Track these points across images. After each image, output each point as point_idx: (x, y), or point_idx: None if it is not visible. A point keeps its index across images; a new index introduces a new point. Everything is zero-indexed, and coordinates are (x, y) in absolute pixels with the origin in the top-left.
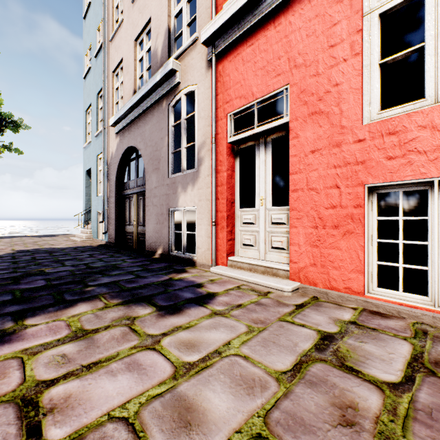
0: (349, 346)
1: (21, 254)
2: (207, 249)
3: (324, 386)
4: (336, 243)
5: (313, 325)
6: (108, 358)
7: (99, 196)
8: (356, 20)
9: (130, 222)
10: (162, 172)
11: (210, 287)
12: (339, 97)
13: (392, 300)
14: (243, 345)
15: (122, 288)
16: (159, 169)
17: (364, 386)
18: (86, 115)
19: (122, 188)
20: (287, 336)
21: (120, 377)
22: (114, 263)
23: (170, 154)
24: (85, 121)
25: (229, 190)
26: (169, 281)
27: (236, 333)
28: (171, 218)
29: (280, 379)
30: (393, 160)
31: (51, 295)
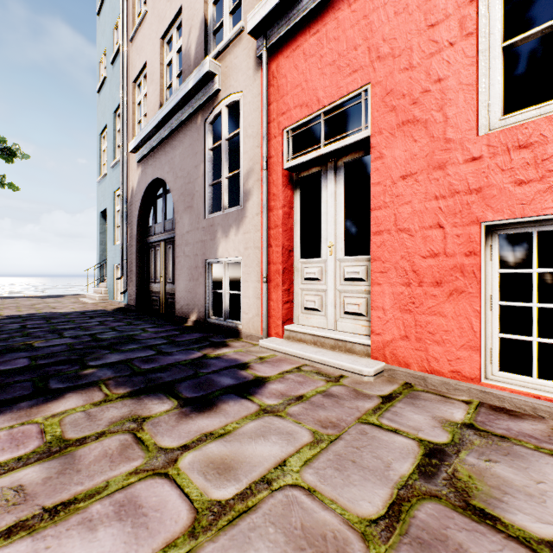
0: (471, 468)
1: (9, 320)
2: (256, 315)
3: (443, 551)
4: (438, 307)
5: (411, 430)
6: (90, 493)
7: (116, 244)
8: None
9: (156, 278)
10: (196, 211)
11: (259, 369)
12: (442, 98)
13: (523, 390)
14: (306, 467)
15: (134, 370)
16: (193, 207)
17: (511, 551)
18: (101, 140)
19: (146, 234)
20: (374, 450)
21: (102, 532)
22: (130, 334)
23: (207, 187)
24: (99, 147)
25: (286, 234)
26: (202, 360)
27: (296, 445)
28: (208, 273)
29: (369, 535)
30: (525, 186)
31: (31, 382)
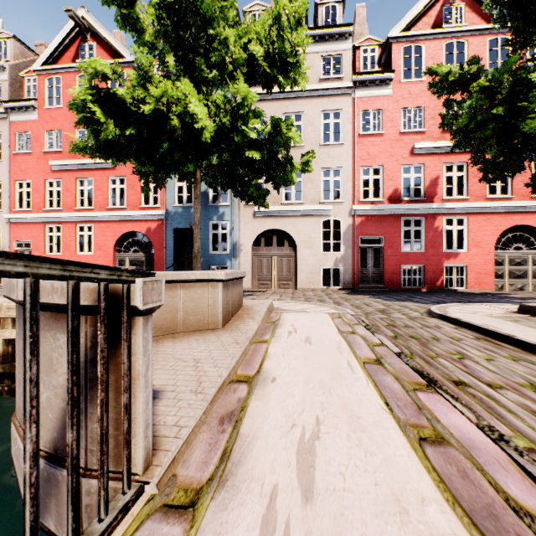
0: None
1: None
2: None
3: None
4: None
5: None
6: None
7: None
8: (44, 235)
9: None
10: None
11: None
12: (42, 248)
13: None
14: None
15: None
16: None
17: None
18: None
19: None
20: None
21: None
22: None
23: None
24: None
25: None
26: None
27: None
28: None
29: None
30: None
31: None
